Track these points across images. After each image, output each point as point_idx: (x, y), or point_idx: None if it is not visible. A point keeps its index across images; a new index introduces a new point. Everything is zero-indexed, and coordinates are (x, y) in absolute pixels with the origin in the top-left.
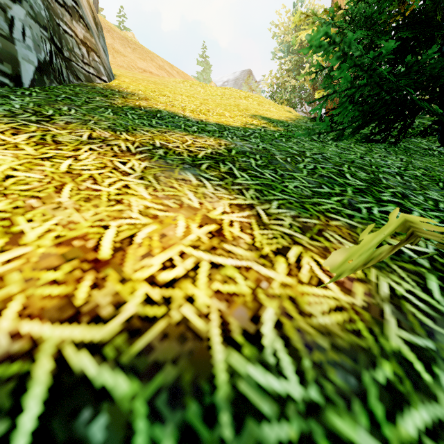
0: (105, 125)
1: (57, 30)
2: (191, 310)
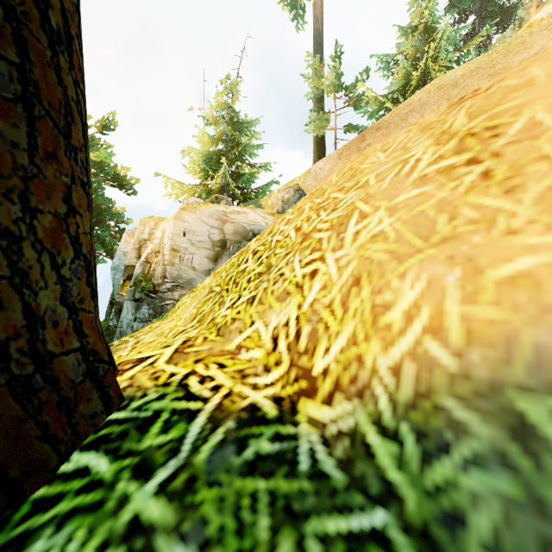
0: None
1: (161, 310)
2: None
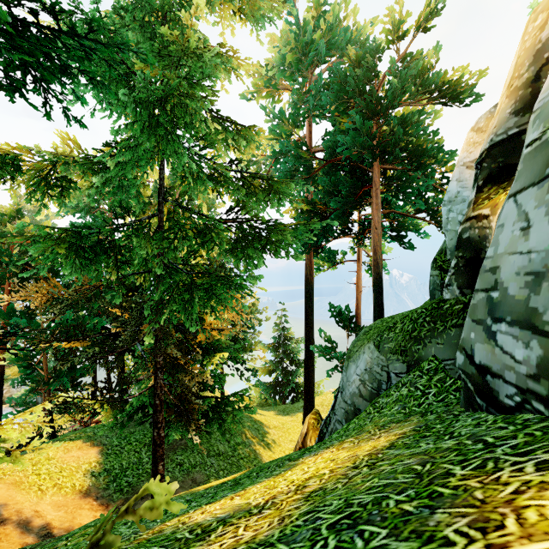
0: (332, 485)
1: None
2: (210, 505)
